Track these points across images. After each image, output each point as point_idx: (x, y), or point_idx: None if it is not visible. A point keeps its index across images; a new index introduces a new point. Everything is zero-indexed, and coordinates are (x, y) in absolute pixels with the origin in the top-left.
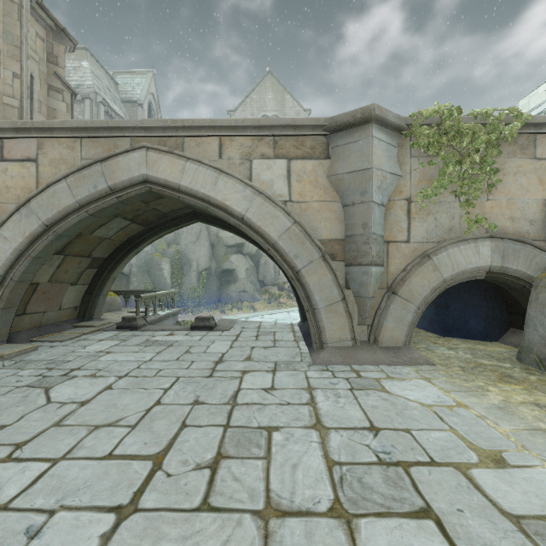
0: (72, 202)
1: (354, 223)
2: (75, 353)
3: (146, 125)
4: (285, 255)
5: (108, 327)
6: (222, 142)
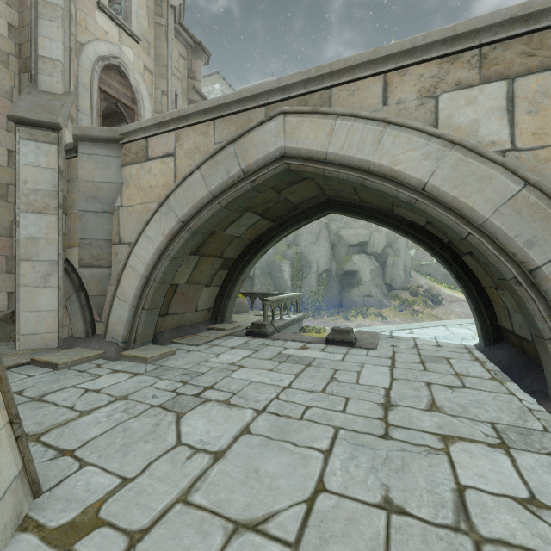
0: (205, 193)
1: None
2: (208, 363)
3: (283, 84)
4: (505, 242)
5: (238, 331)
6: (387, 81)
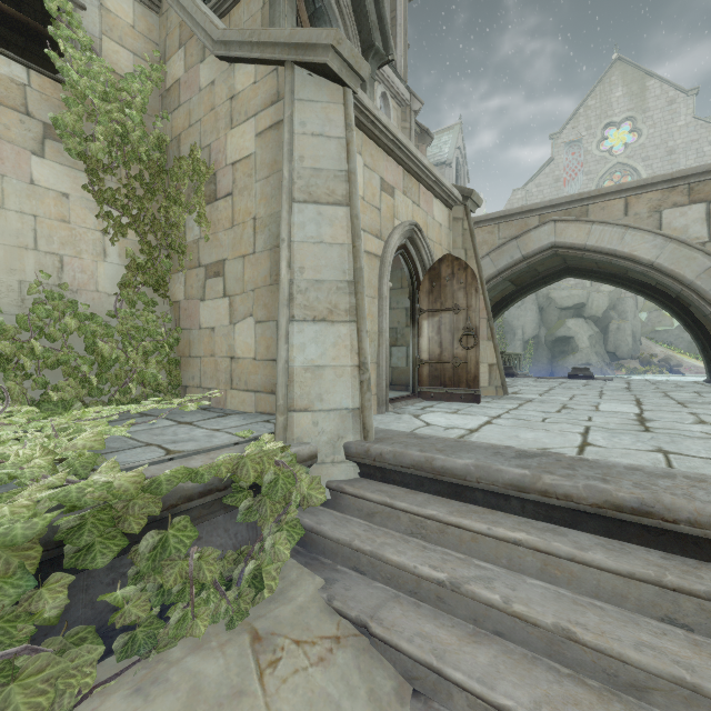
0: (493, 271)
1: None
2: None
3: (554, 204)
4: (703, 294)
5: None
6: (627, 202)
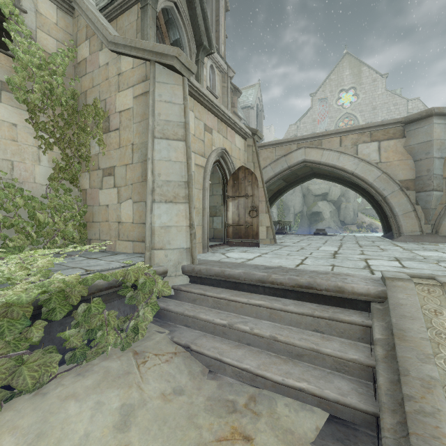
0: (272, 174)
1: (421, 170)
2: None
3: (304, 138)
4: (377, 189)
5: None
6: (341, 139)
